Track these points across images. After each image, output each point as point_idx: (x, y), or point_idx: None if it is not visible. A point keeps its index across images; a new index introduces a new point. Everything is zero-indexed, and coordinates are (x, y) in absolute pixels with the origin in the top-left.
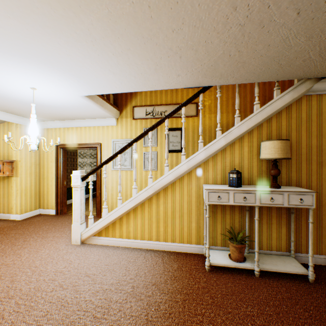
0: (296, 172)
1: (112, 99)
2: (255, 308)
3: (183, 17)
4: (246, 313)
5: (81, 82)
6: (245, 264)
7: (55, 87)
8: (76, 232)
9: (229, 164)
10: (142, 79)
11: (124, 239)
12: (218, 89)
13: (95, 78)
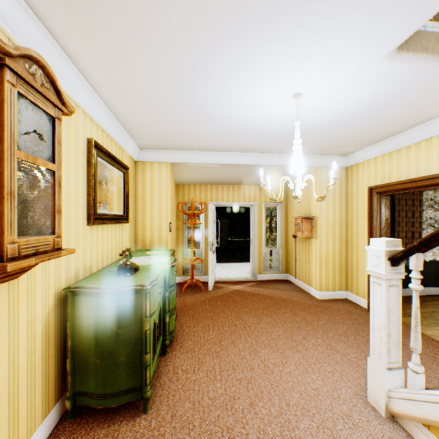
0: None
1: None
2: None
3: None
4: None
5: (361, 8)
6: None
7: (322, 70)
8: (374, 378)
9: None
10: None
11: None
12: None
13: None
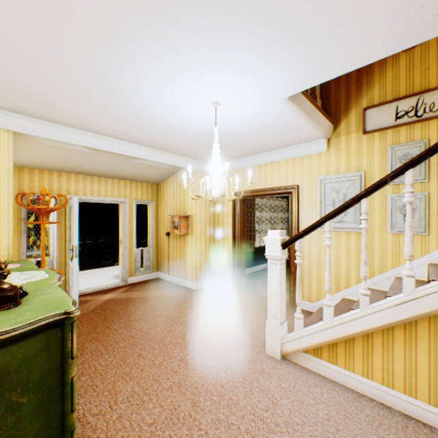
0: None
1: (319, 106)
2: None
3: None
4: None
5: (294, 60)
6: None
7: (246, 91)
8: (272, 335)
9: None
10: None
11: (376, 383)
12: None
13: (330, 33)
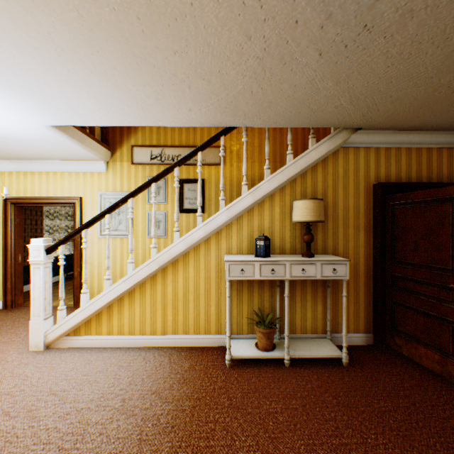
0: (333, 238)
1: (99, 132)
2: (280, 404)
3: (186, 37)
4: (269, 410)
5: (43, 106)
6: (274, 353)
7: None
8: (36, 331)
9: (258, 229)
10: (139, 110)
11: (115, 336)
12: (244, 132)
13: (66, 102)
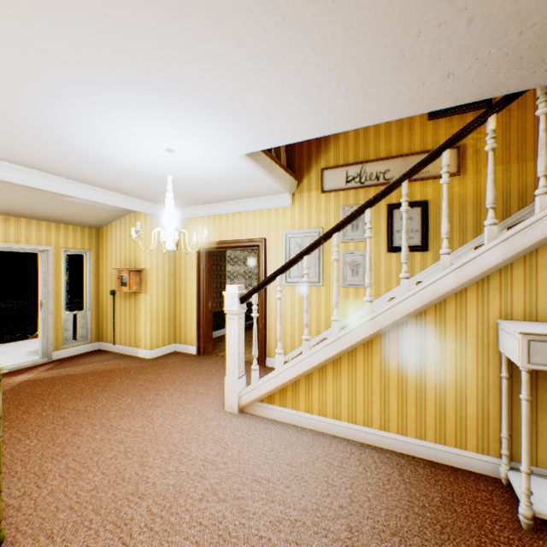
0: None
1: (284, 160)
2: None
3: None
4: None
5: (243, 127)
6: None
7: (201, 144)
8: (231, 390)
9: None
10: (359, 101)
11: (315, 415)
12: (542, 96)
13: (268, 114)
